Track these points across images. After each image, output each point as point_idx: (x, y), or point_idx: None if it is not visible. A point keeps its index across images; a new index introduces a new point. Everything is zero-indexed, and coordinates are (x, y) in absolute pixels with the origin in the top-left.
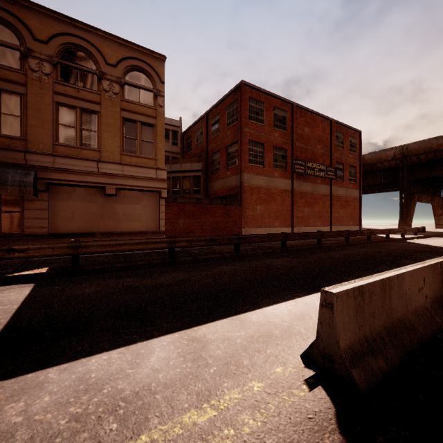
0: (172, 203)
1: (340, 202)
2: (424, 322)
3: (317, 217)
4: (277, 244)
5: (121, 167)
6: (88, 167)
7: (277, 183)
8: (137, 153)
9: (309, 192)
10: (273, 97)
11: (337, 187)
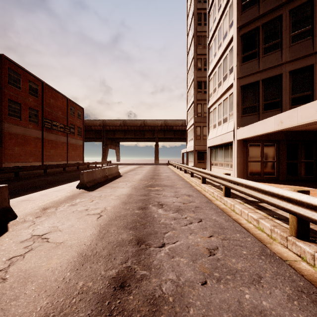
0: None
1: (72, 147)
2: (100, 179)
3: (59, 156)
4: (38, 172)
5: None
6: None
7: (32, 133)
8: None
9: (54, 140)
10: (29, 74)
11: (71, 138)
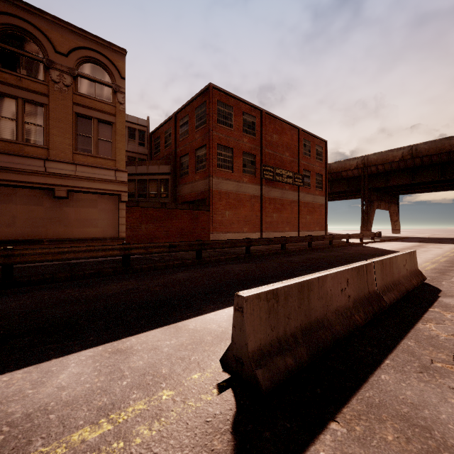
0: (134, 208)
1: (307, 208)
2: (343, 320)
3: (285, 223)
4: (244, 250)
5: (74, 167)
6: (32, 165)
7: (247, 189)
8: (93, 152)
9: (278, 198)
10: (242, 103)
11: (304, 194)
